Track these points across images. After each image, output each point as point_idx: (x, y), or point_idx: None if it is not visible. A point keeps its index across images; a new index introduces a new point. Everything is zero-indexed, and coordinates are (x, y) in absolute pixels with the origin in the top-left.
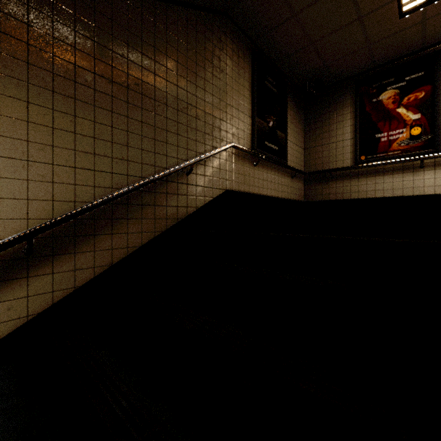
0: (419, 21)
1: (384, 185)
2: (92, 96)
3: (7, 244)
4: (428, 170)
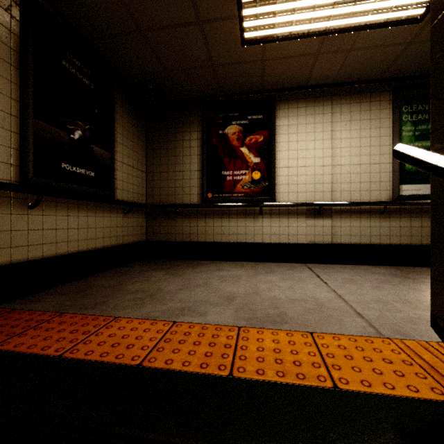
0: (260, 58)
1: (229, 229)
2: None
3: None
4: (266, 218)
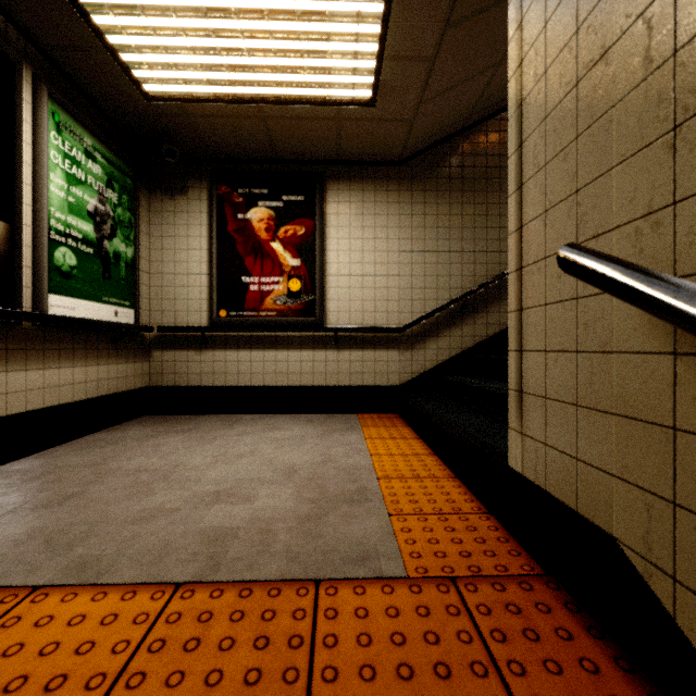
0: None
1: None
2: (497, 197)
3: (456, 300)
4: None
